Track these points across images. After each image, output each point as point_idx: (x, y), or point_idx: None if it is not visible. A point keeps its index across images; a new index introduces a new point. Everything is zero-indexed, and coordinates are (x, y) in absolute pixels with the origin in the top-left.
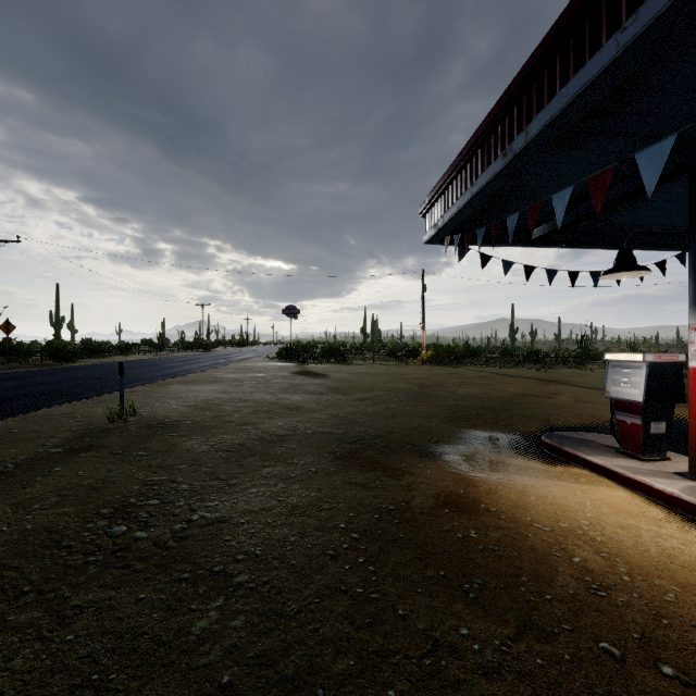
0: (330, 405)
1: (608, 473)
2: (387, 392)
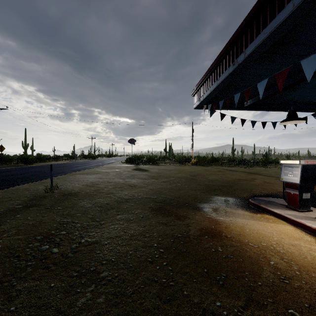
0: (149, 184)
1: (283, 217)
2: (176, 178)
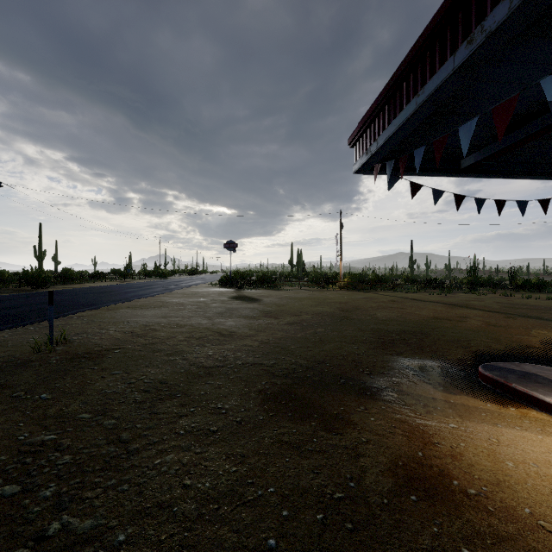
0: (261, 329)
1: None
2: (313, 315)
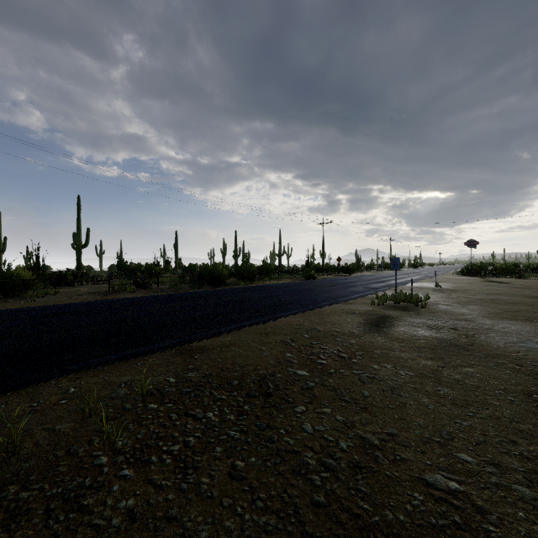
0: (516, 291)
1: None
2: None
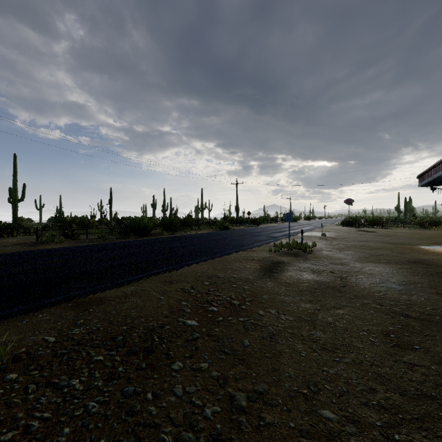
0: (380, 238)
1: None
2: (407, 237)
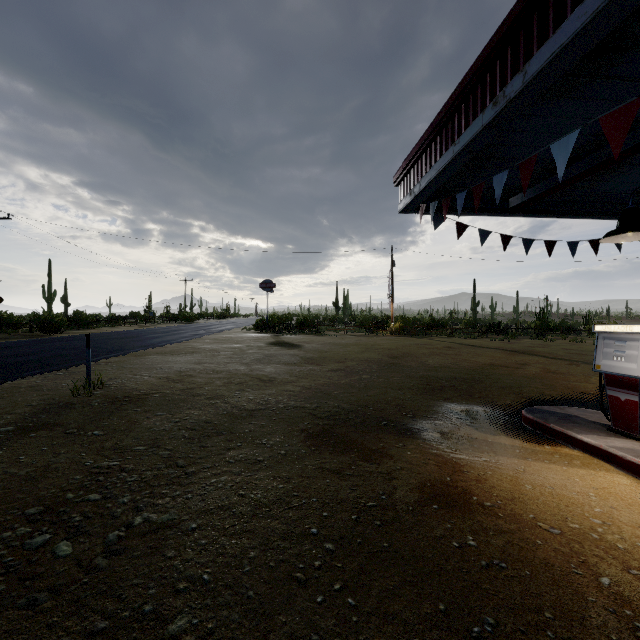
0: (303, 376)
1: (604, 455)
2: (359, 362)
